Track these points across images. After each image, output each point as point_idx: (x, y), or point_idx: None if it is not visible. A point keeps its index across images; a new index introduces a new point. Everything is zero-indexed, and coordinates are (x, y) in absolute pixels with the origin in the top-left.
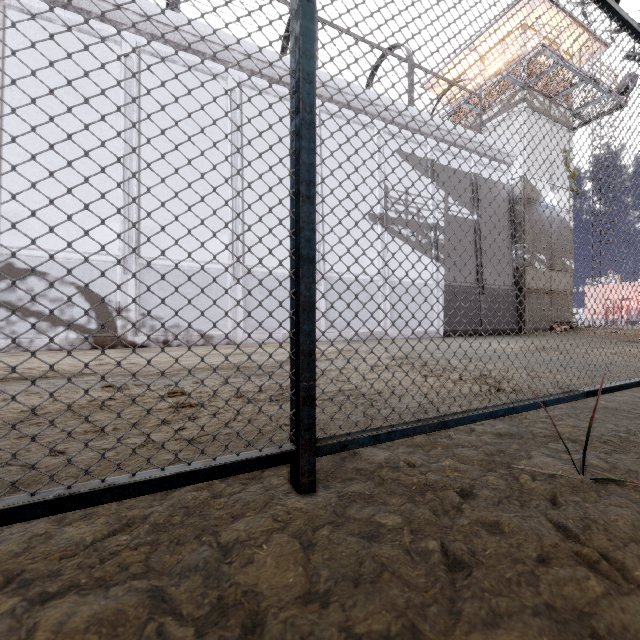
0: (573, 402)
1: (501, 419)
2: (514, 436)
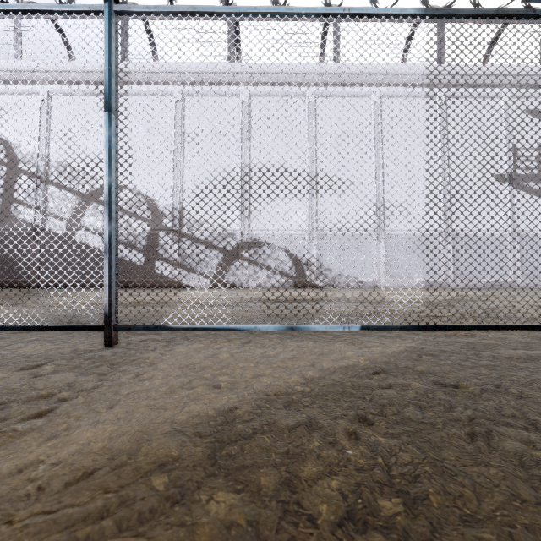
0: None
1: None
2: None
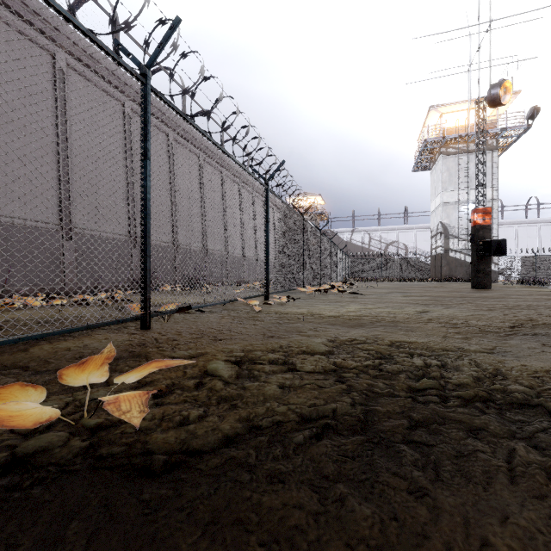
0: None
1: None
2: None
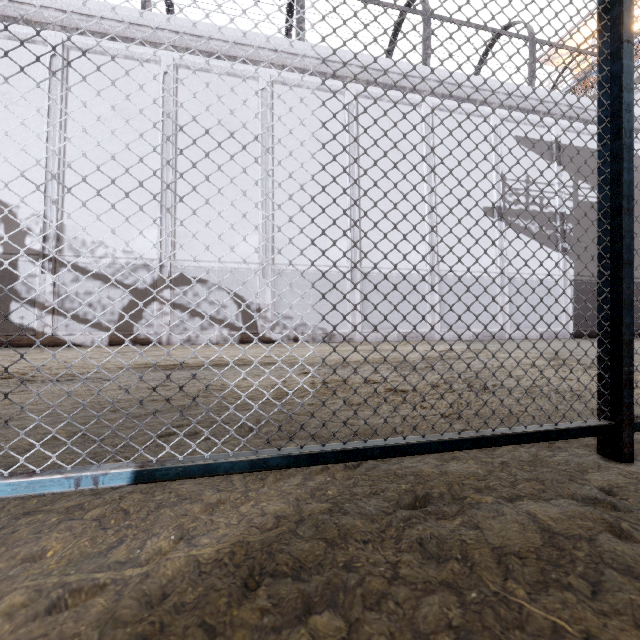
0: None
1: None
2: None
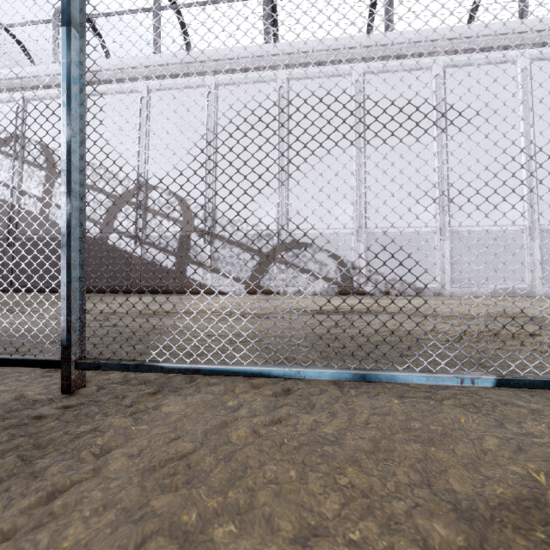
0: None
1: None
2: None
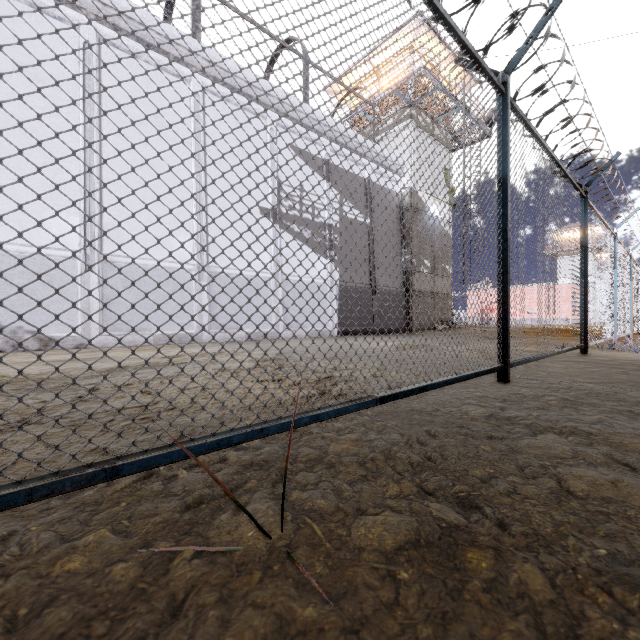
0: (385, 406)
1: (282, 438)
2: (266, 466)
